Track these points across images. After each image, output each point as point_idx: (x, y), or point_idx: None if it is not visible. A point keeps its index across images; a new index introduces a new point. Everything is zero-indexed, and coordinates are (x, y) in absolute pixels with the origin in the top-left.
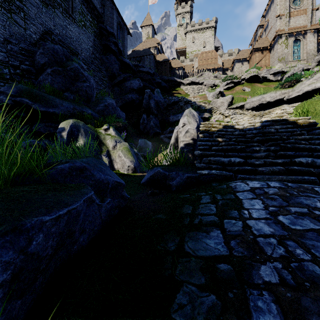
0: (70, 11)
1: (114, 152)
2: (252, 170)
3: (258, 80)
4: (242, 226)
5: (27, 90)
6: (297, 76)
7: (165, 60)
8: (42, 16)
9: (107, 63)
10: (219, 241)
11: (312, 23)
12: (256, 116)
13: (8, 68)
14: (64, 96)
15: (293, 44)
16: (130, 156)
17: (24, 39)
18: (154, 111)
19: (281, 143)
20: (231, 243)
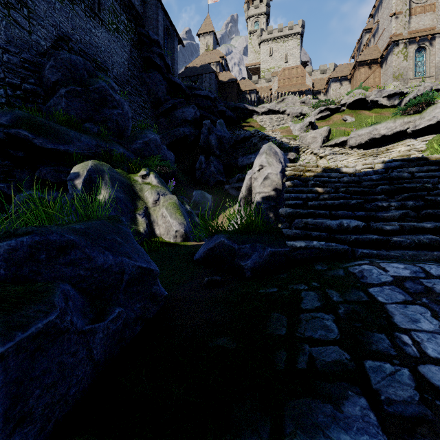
0: (96, 9)
1: (155, 210)
2: (381, 241)
3: (366, 105)
4: (415, 384)
5: (27, 118)
6: (427, 97)
7: (232, 80)
8: (55, 14)
9: (149, 84)
10: None
11: None
12: (367, 156)
13: (3, 88)
14: (85, 128)
15: (415, 55)
16: (179, 216)
17: (29, 47)
18: (216, 151)
19: (424, 195)
20: None
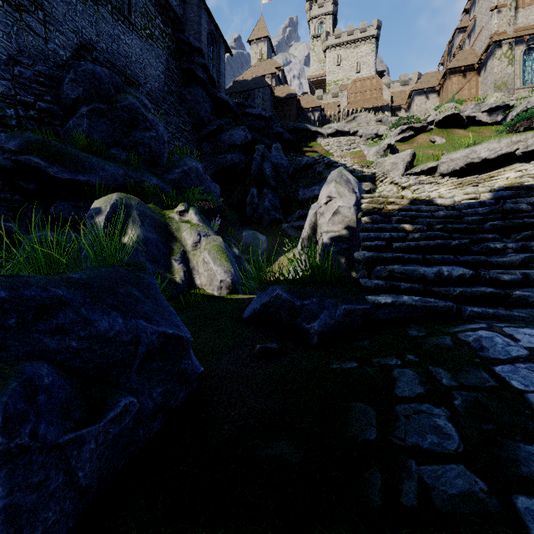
0: (126, 11)
1: (195, 255)
2: (497, 296)
3: (460, 123)
4: None
5: (40, 143)
6: None
7: (290, 96)
8: (76, 18)
9: (190, 101)
10: None
11: None
12: (464, 186)
13: (14, 107)
14: (111, 155)
15: (524, 58)
16: (225, 262)
17: (45, 58)
18: (271, 182)
19: None
20: None
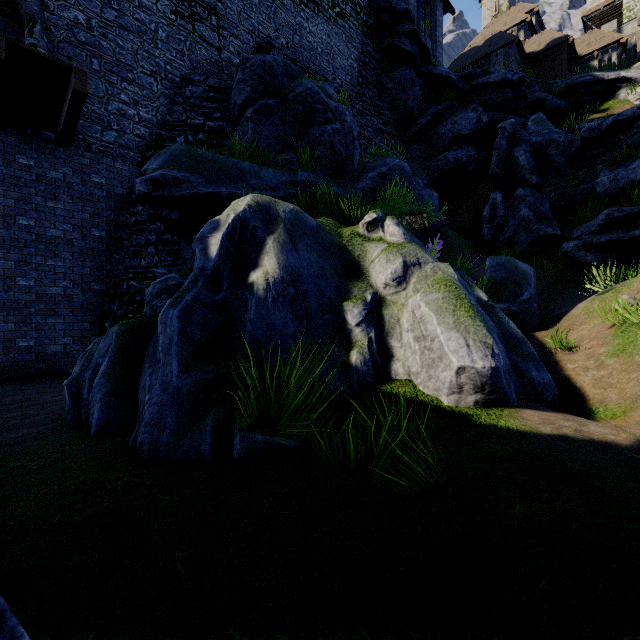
0: None
1: (394, 303)
2: None
3: None
4: None
5: (182, 153)
6: None
7: (555, 43)
8: (252, 14)
9: (392, 91)
10: None
11: None
12: None
13: (184, 134)
14: (277, 164)
15: None
16: (468, 320)
17: (218, 72)
18: (530, 178)
19: None
20: None
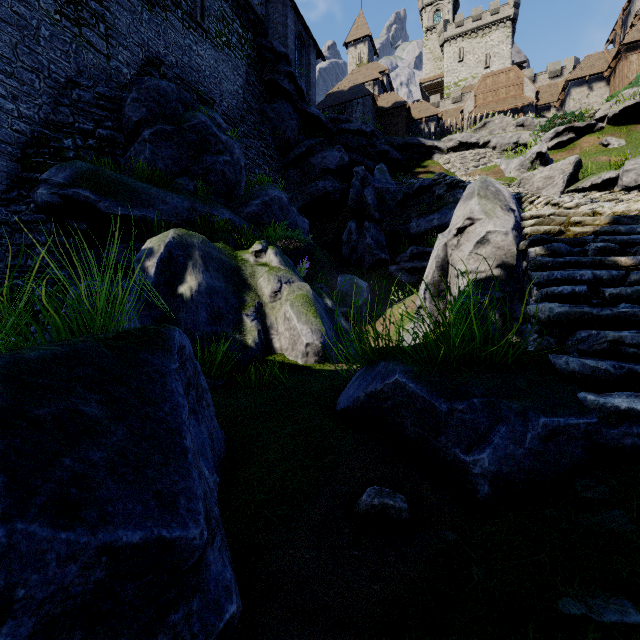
0: (198, 16)
1: (274, 308)
2: None
3: None
4: None
5: (91, 173)
6: None
7: (398, 105)
8: (141, 29)
9: (273, 120)
10: None
11: None
12: None
13: (72, 136)
14: (176, 186)
15: None
16: (313, 318)
17: (106, 78)
18: (374, 214)
19: None
20: None
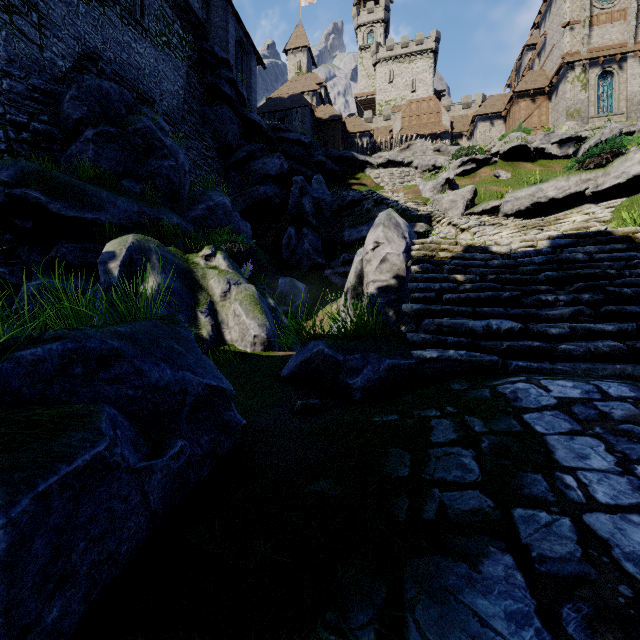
0: (138, 14)
1: (224, 306)
2: (543, 350)
3: (527, 155)
4: (578, 537)
5: (38, 173)
6: (614, 144)
7: (334, 118)
8: (77, 21)
9: (214, 123)
10: (520, 608)
11: (637, 39)
12: (528, 229)
13: (3, 128)
14: (122, 188)
15: (599, 82)
16: (259, 315)
17: (40, 69)
18: (312, 221)
19: (605, 285)
20: (565, 621)
